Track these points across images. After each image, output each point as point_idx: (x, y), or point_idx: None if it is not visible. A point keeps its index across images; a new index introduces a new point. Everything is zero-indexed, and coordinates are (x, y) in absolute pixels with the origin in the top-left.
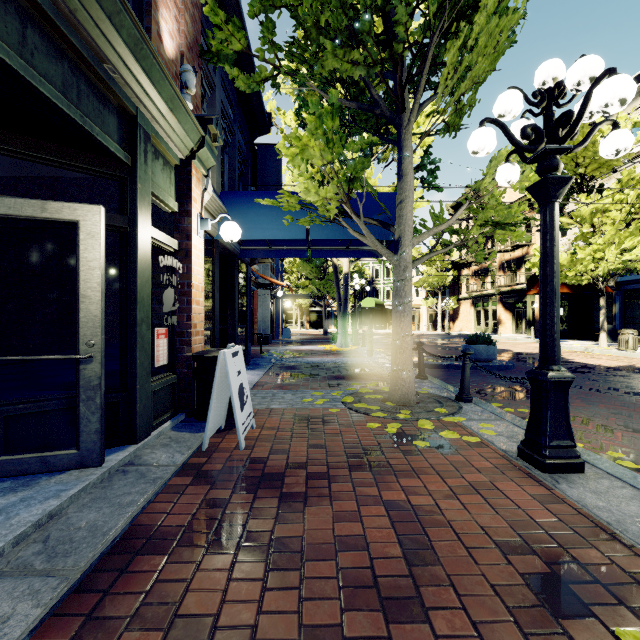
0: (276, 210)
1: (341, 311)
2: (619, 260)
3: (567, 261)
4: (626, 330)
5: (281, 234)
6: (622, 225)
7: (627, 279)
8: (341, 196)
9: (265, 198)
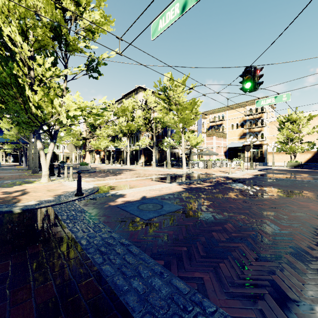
0: (1, 135)
1: (25, 155)
2: (104, 145)
3: (95, 144)
4: (106, 160)
5: (3, 140)
6: (104, 137)
7: (116, 148)
8: (17, 139)
9: (0, 136)
